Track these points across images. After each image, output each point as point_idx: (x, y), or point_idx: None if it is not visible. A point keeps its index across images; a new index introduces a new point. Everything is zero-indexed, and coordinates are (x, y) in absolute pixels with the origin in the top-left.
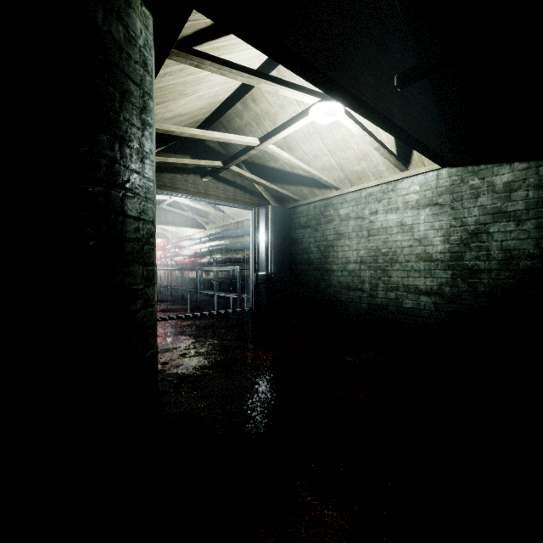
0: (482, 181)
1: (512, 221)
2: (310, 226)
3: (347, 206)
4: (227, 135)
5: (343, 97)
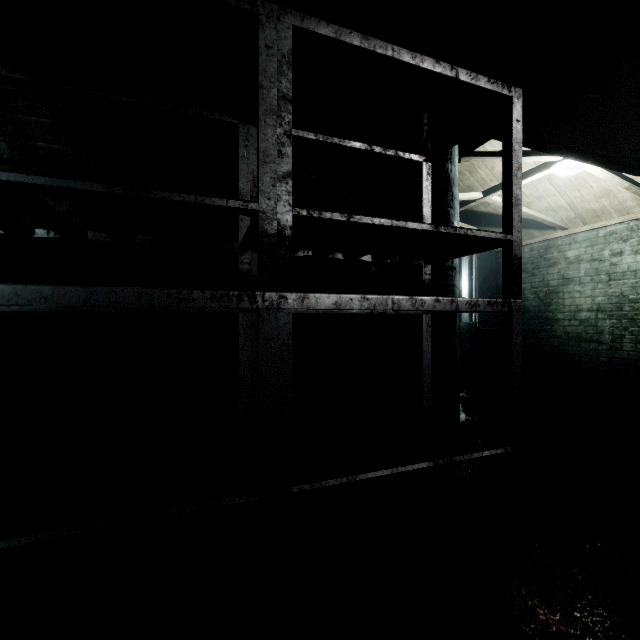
0: None
1: None
2: (525, 270)
3: (577, 247)
4: None
5: (602, 162)
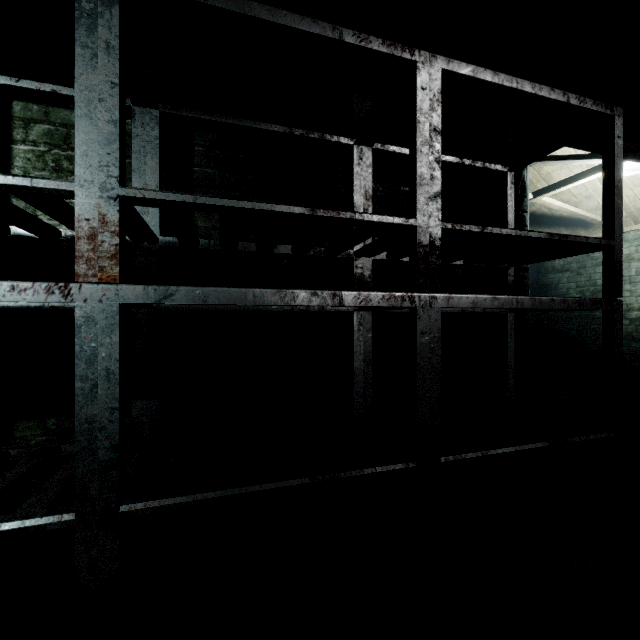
0: None
1: None
2: (570, 269)
3: (627, 246)
4: None
5: None
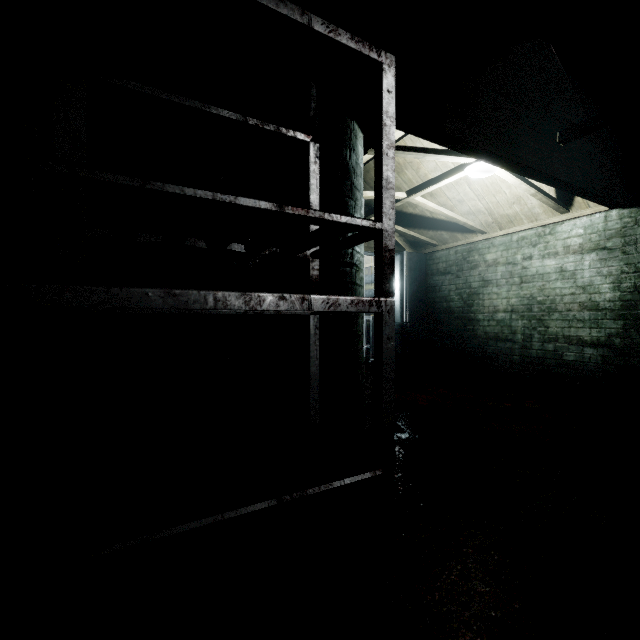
0: None
1: None
2: (451, 272)
3: (495, 251)
4: None
5: (505, 164)
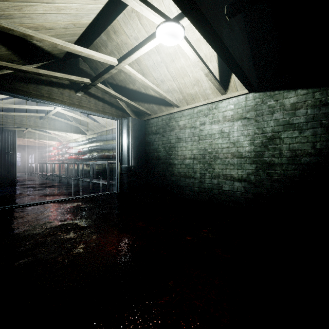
0: (276, 102)
1: (297, 130)
2: (159, 133)
3: (184, 119)
4: (88, 50)
5: (185, 4)
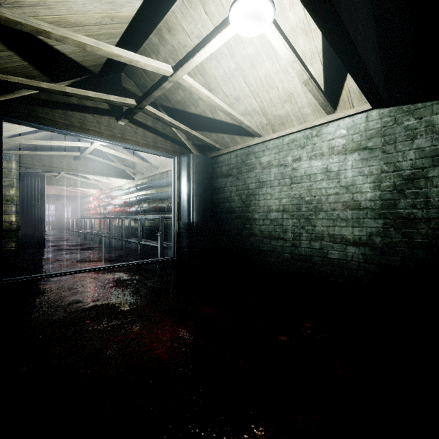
0: (419, 120)
1: None
2: (232, 174)
3: (269, 154)
4: (131, 53)
5: None
